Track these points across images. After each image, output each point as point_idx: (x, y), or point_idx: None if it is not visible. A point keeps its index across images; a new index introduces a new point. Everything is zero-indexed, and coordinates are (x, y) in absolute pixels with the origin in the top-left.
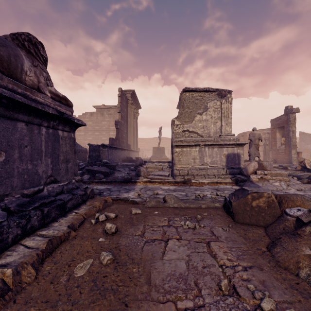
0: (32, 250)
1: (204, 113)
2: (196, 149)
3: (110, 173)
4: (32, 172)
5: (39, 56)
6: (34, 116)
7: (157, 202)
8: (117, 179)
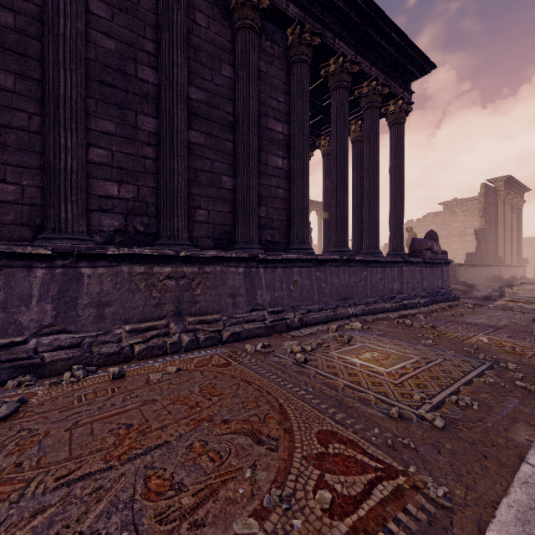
0: (445, 305)
1: None
2: None
3: (468, 292)
4: (437, 284)
5: (436, 239)
6: (438, 264)
7: (503, 307)
8: (476, 297)
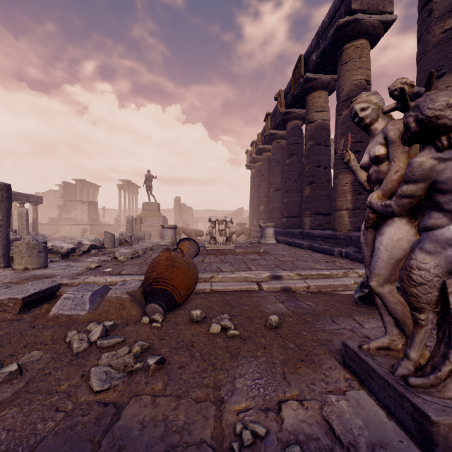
0: None
1: (76, 211)
2: (69, 226)
3: None
4: None
5: None
6: None
7: None
8: None
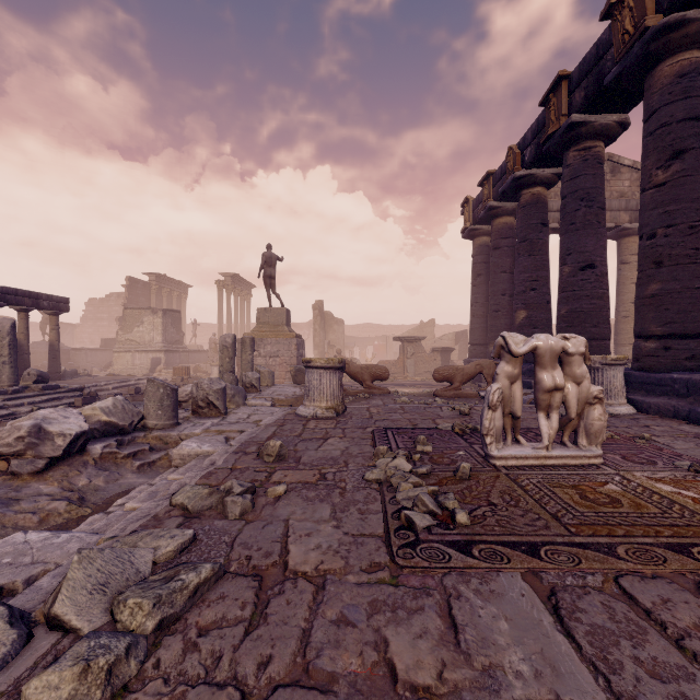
0: None
1: (141, 326)
2: (130, 354)
3: None
4: None
5: None
6: None
7: None
8: None
